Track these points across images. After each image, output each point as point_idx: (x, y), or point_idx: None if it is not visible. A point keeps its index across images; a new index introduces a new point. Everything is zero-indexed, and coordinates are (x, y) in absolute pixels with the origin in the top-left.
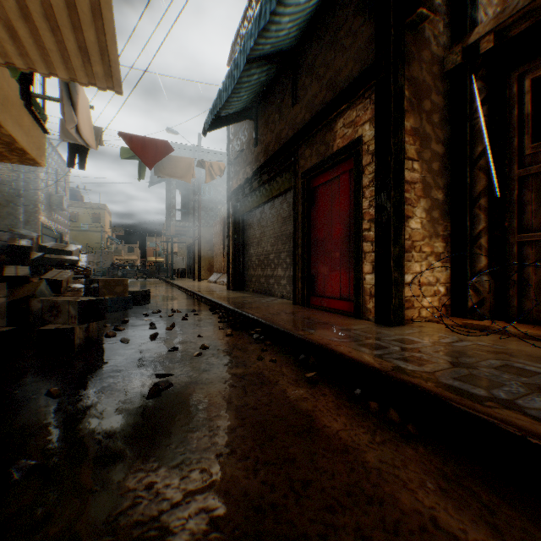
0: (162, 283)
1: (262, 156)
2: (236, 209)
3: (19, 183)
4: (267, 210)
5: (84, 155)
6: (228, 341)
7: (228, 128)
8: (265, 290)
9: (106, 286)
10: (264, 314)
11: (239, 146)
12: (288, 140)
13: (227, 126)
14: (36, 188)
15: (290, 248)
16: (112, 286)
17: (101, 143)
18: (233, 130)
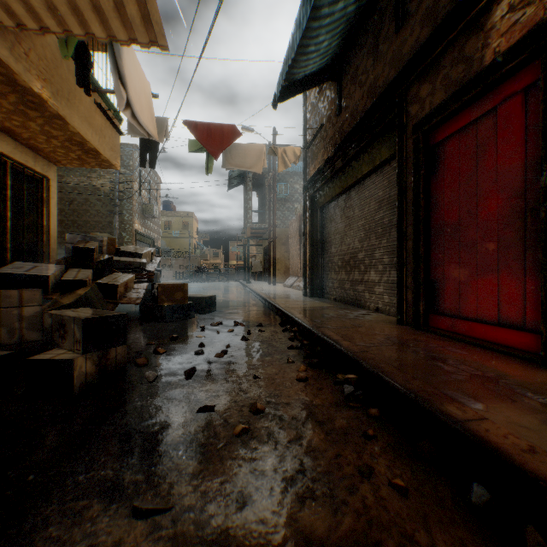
0: (239, 286)
1: (348, 124)
2: (313, 200)
3: (114, 193)
4: (354, 196)
5: (153, 152)
6: (299, 393)
7: (304, 107)
8: (350, 299)
9: (165, 292)
10: (357, 342)
11: (317, 123)
12: (389, 84)
13: (303, 104)
14: (130, 198)
15: (389, 242)
16: (170, 291)
17: (167, 135)
18: (310, 107)
